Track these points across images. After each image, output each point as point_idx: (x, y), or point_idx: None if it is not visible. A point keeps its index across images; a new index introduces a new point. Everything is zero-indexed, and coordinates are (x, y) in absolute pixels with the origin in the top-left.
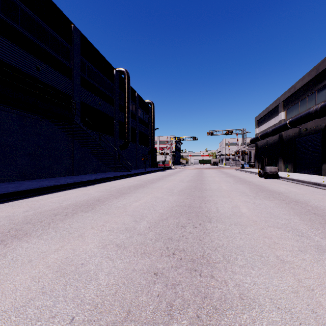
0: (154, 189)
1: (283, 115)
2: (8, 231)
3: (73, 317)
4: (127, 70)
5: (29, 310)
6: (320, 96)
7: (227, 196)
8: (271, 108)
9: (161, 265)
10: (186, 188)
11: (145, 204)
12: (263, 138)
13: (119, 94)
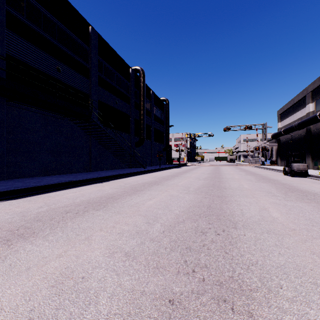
0: (169, 186)
1: (311, 106)
2: (17, 229)
3: None
4: (142, 68)
5: None
6: None
7: (251, 196)
8: (297, 100)
9: (178, 288)
10: (203, 186)
11: (160, 203)
12: (287, 133)
13: (135, 93)
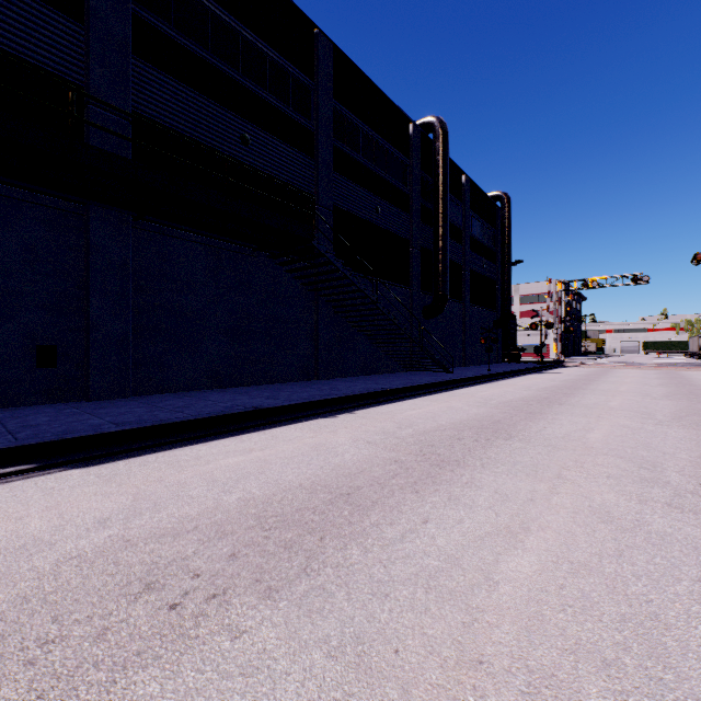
0: (558, 450)
1: None
2: None
3: None
4: (440, 118)
5: None
6: None
7: None
8: None
9: None
10: None
11: (580, 587)
12: None
13: (423, 184)
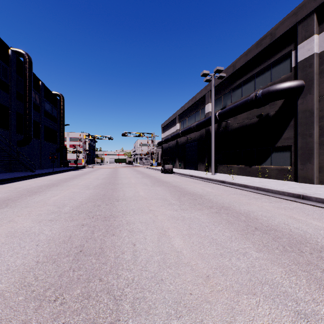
0: (70, 186)
1: (178, 126)
2: None
3: (37, 244)
4: (28, 54)
5: (3, 249)
6: (197, 116)
7: (134, 186)
8: (171, 119)
9: (86, 222)
10: (101, 183)
11: (64, 197)
12: (166, 142)
13: (17, 80)
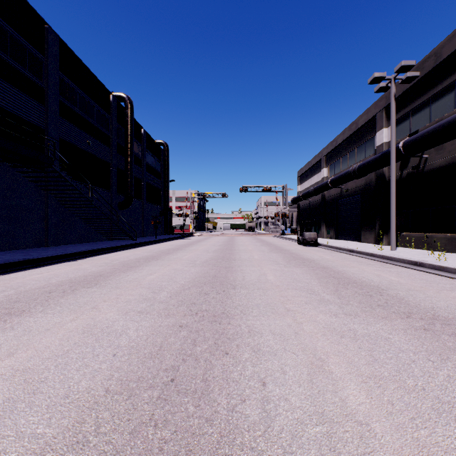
0: (172, 261)
1: (326, 172)
2: None
3: (115, 354)
4: (129, 97)
5: (72, 355)
6: (359, 153)
7: (257, 265)
8: (314, 163)
9: (186, 321)
10: (211, 258)
11: (163, 277)
12: (305, 198)
13: (118, 130)
